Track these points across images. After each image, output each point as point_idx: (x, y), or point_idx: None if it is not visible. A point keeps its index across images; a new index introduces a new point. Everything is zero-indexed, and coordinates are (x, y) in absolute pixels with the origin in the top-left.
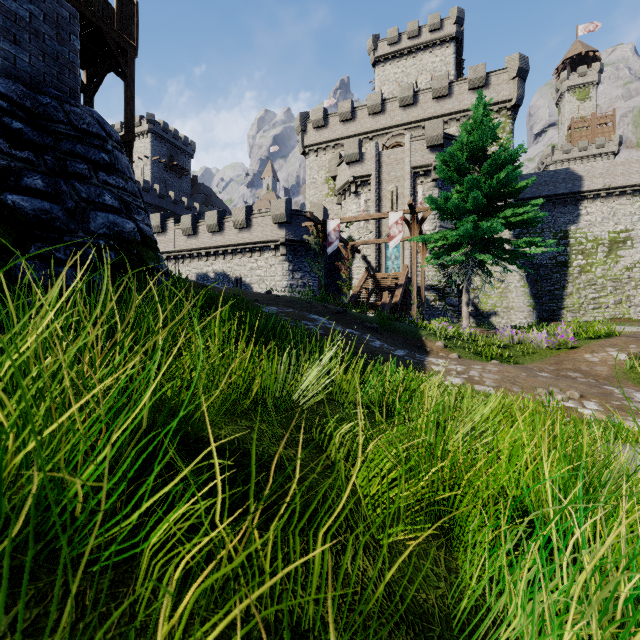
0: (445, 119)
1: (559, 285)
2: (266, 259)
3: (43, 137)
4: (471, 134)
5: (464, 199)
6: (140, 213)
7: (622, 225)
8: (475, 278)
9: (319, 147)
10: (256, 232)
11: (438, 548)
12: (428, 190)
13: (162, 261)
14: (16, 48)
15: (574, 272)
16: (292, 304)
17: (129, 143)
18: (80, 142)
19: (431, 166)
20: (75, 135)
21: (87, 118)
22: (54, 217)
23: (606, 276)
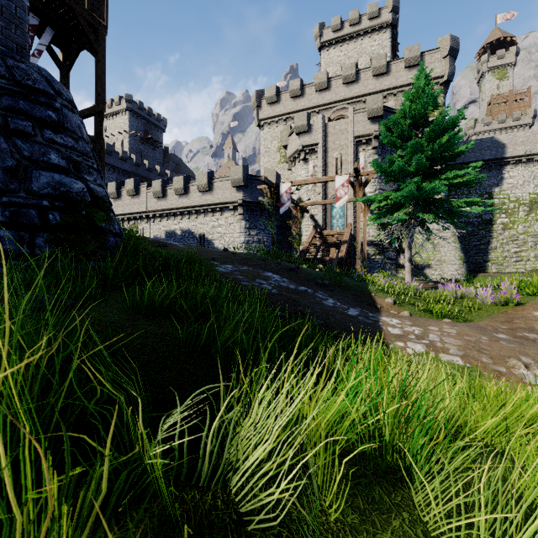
0: (384, 94)
1: (484, 240)
2: (226, 218)
3: None
4: (413, 102)
5: (407, 162)
6: (91, 173)
7: None
8: (417, 236)
9: (272, 120)
10: (217, 194)
11: None
12: (369, 157)
13: (115, 222)
14: None
15: (498, 229)
16: (247, 261)
17: (99, 113)
18: (24, 98)
19: (372, 135)
20: (18, 91)
21: (33, 74)
22: None
23: (527, 232)
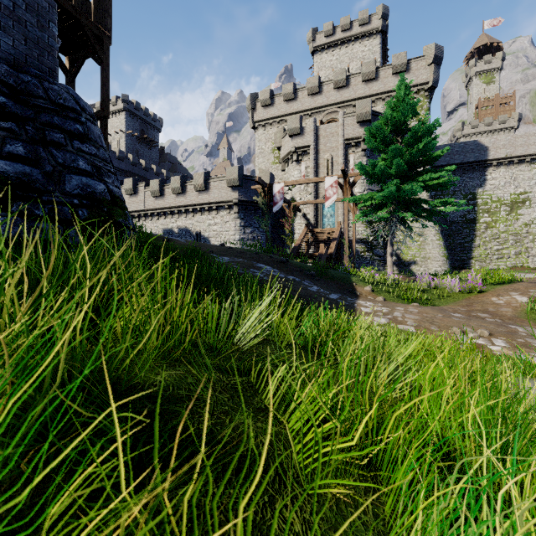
0: (372, 99)
1: (468, 239)
2: (222, 217)
3: (24, 110)
4: (394, 110)
5: (389, 166)
6: (110, 176)
7: (521, 188)
8: (398, 232)
9: (266, 122)
10: (213, 194)
11: (366, 492)
12: (358, 158)
13: (129, 218)
14: (1, 33)
15: (481, 228)
16: (242, 255)
17: (104, 118)
18: (57, 115)
19: (361, 138)
20: (53, 108)
21: (64, 94)
22: (34, 179)
23: (508, 231)
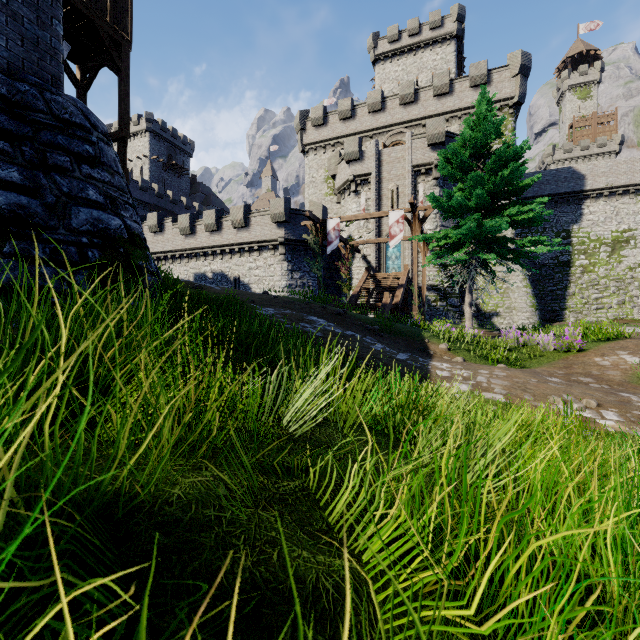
0: (446, 117)
1: (561, 285)
2: (265, 259)
3: (20, 127)
4: (474, 130)
5: (467, 197)
6: (128, 209)
7: (625, 224)
8: (478, 278)
9: (318, 145)
10: (255, 231)
11: None
12: (429, 189)
13: (151, 260)
14: None
15: (576, 272)
16: (290, 305)
17: (123, 139)
18: (62, 133)
19: (432, 164)
20: (56, 125)
21: (70, 107)
22: (32, 212)
23: (609, 276)
